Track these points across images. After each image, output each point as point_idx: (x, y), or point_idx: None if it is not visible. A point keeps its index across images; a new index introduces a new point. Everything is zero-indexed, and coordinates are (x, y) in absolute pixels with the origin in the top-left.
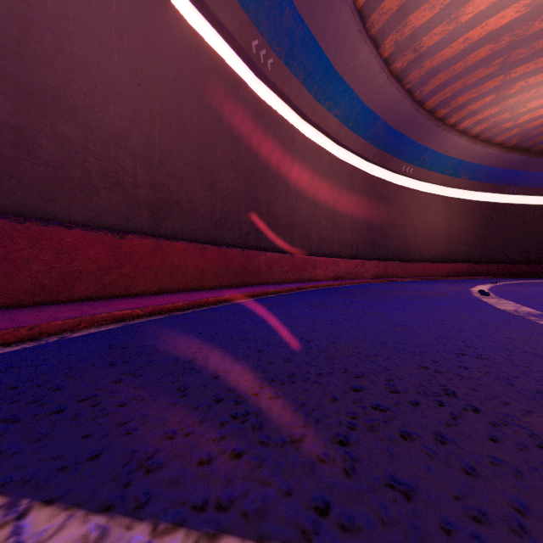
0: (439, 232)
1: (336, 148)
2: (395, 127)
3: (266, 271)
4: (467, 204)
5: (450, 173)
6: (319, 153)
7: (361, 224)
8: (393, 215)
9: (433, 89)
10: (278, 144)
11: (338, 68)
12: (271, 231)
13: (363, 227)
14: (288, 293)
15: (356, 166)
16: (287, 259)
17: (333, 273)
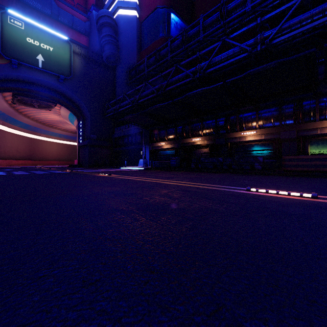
0: (55, 152)
1: (18, 131)
2: (37, 127)
3: (1, 163)
4: (65, 144)
5: (58, 136)
6: (13, 135)
7: (26, 151)
8: (38, 148)
9: (46, 122)
10: (2, 136)
11: (19, 120)
12: (0, 155)
13: (27, 151)
14: (9, 167)
15: (25, 135)
16: (5, 161)
17: (17, 164)
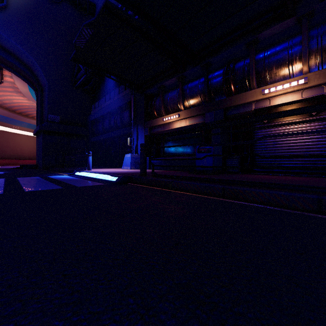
0: (35, 149)
1: None
2: (4, 115)
3: None
4: None
5: None
6: None
7: None
8: (9, 143)
9: (16, 109)
10: None
11: None
12: None
13: None
14: None
15: None
16: None
17: None
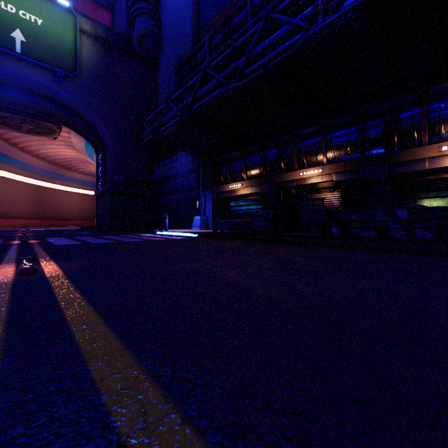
0: (76, 208)
1: (15, 175)
2: (46, 169)
3: None
4: (91, 196)
5: (81, 184)
6: (5, 180)
7: (30, 205)
8: (49, 200)
9: (60, 162)
10: None
11: (14, 157)
12: None
13: (31, 206)
14: None
15: (28, 181)
16: None
17: (13, 225)
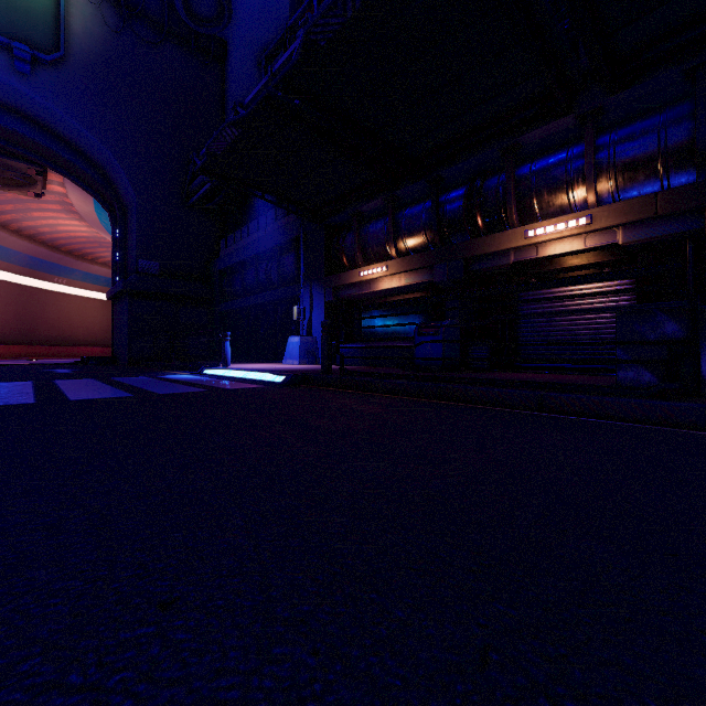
0: (97, 325)
1: None
2: (39, 257)
3: None
4: None
5: (104, 285)
6: None
7: (8, 319)
8: (47, 312)
9: (62, 244)
10: None
11: None
12: None
13: (11, 322)
14: None
15: (5, 277)
16: None
17: None
